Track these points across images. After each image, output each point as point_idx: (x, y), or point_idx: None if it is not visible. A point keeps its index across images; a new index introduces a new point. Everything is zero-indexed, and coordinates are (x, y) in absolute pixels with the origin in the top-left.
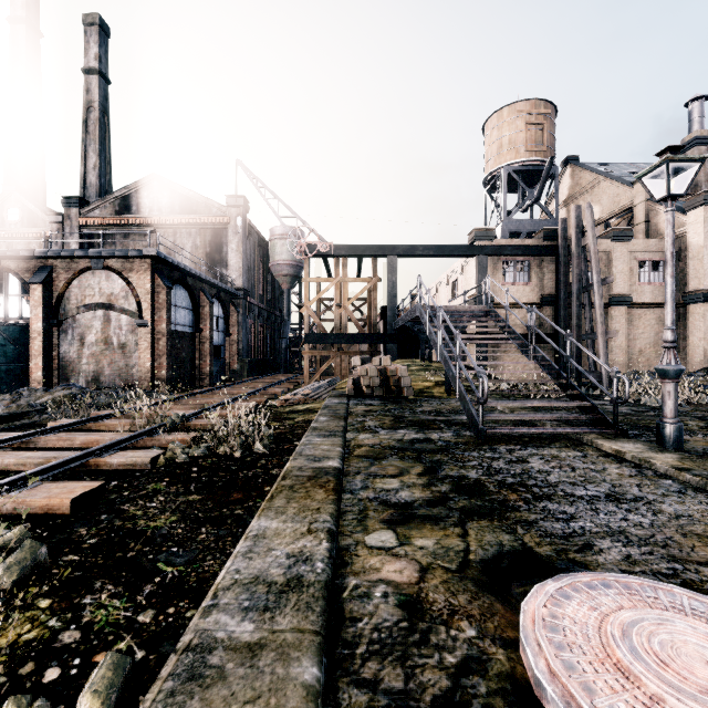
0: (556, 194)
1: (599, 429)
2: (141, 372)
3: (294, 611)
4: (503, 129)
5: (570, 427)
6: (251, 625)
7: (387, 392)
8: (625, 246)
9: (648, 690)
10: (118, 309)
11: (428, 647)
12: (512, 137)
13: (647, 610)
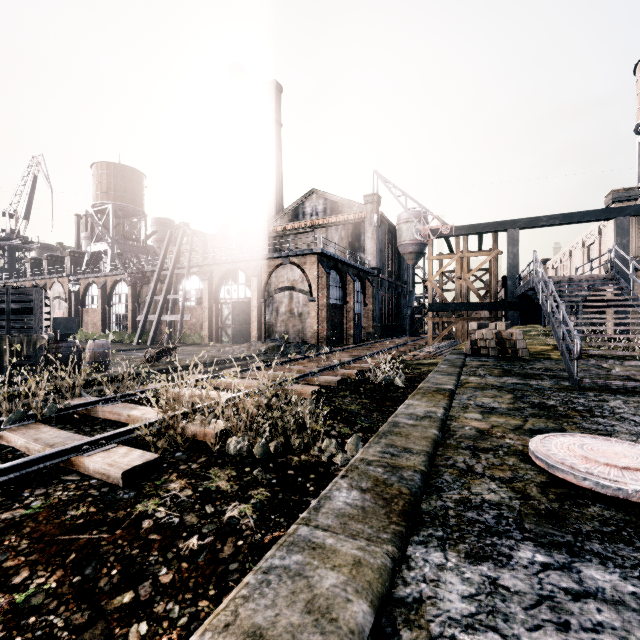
0: None
1: None
2: (311, 332)
3: (428, 421)
4: None
5: None
6: (412, 421)
7: (503, 352)
8: None
9: (577, 454)
10: (298, 290)
11: (486, 440)
12: None
13: (605, 443)
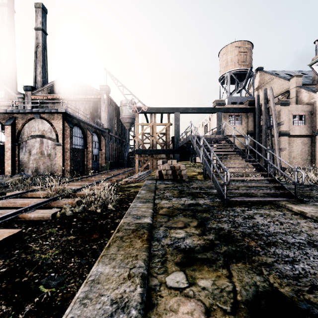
0: (253, 84)
1: (287, 198)
2: (57, 167)
3: None
4: (228, 55)
5: (271, 197)
6: None
7: (175, 177)
8: (287, 108)
9: None
10: (47, 137)
11: None
12: (232, 58)
13: None
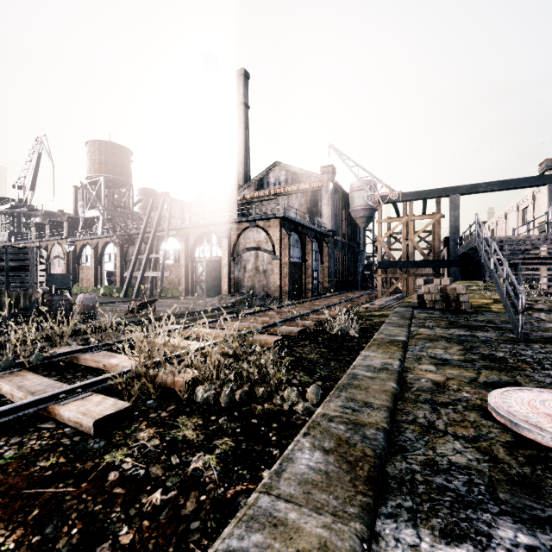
0: None
1: None
2: (274, 287)
3: (386, 374)
4: None
5: None
6: (370, 374)
7: (447, 305)
8: None
9: (540, 412)
10: (263, 249)
11: (443, 394)
12: None
13: None
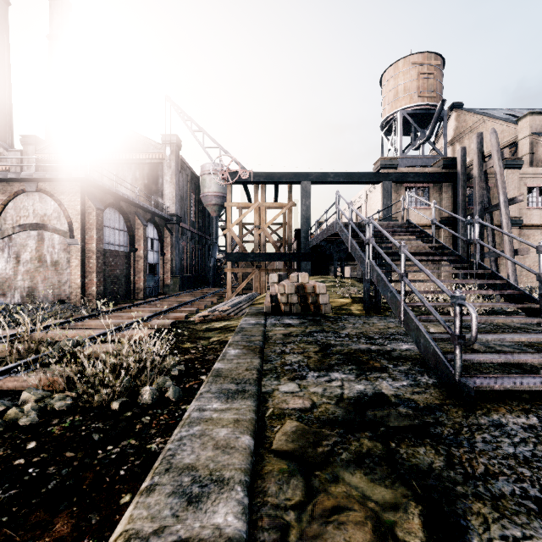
0: (445, 134)
1: None
2: (71, 288)
3: None
4: (399, 79)
5: None
6: None
7: (305, 309)
8: (516, 173)
9: None
10: (51, 229)
11: None
12: (407, 85)
13: None
